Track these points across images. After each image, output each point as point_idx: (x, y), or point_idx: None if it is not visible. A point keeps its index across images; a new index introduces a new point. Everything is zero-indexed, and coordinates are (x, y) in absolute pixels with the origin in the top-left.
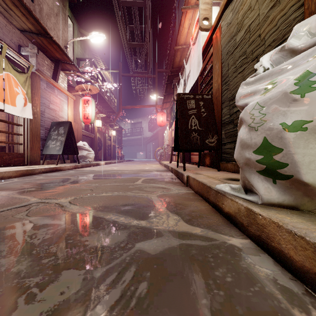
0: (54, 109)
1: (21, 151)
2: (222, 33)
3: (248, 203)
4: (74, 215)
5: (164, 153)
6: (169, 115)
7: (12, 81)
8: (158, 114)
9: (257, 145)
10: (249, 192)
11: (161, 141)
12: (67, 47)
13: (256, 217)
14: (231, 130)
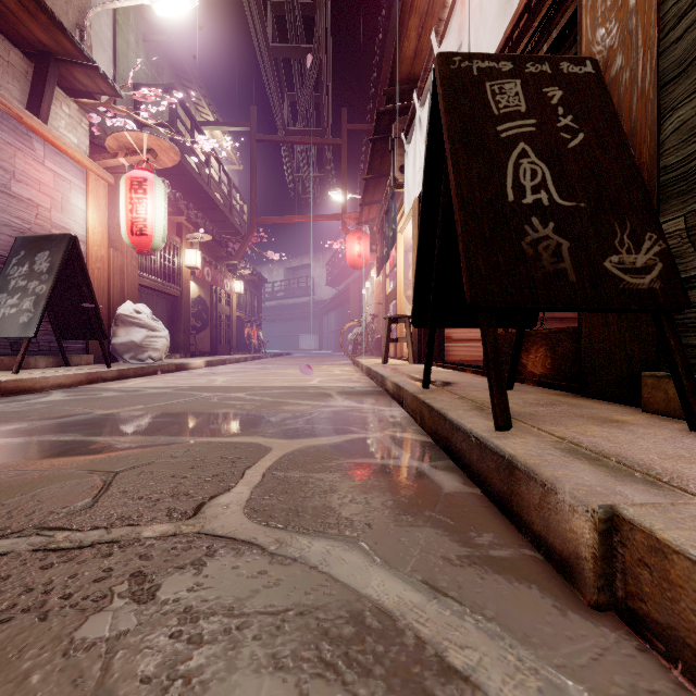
0: (31, 201)
1: None
2: None
3: None
4: None
5: (365, 336)
6: (378, 236)
7: None
8: (350, 236)
9: None
10: None
11: (357, 309)
12: (86, 28)
13: None
14: None
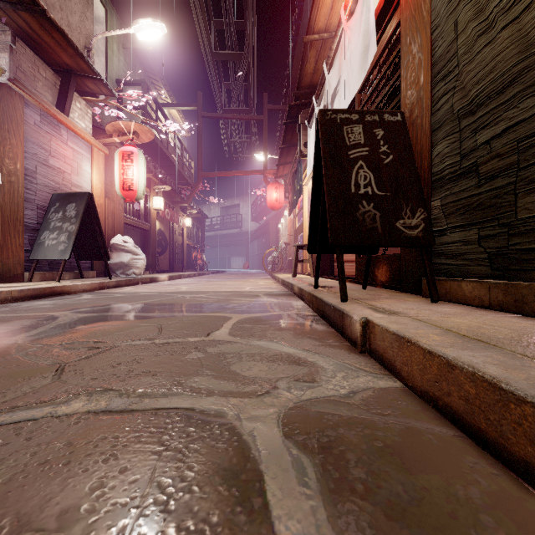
0: (60, 169)
1: None
2: None
3: None
4: None
5: (280, 258)
6: (290, 187)
7: None
8: (269, 186)
9: None
10: None
11: (274, 238)
12: (91, 49)
13: None
14: (467, 194)
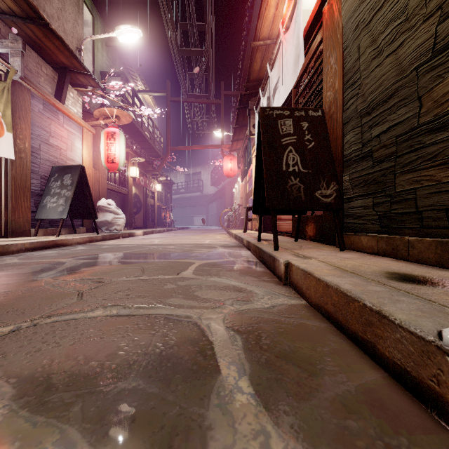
0: (58, 147)
1: None
2: None
3: None
4: None
5: (234, 217)
6: (242, 159)
7: None
8: (225, 158)
9: None
10: None
11: (230, 200)
12: (82, 50)
13: None
14: (365, 172)
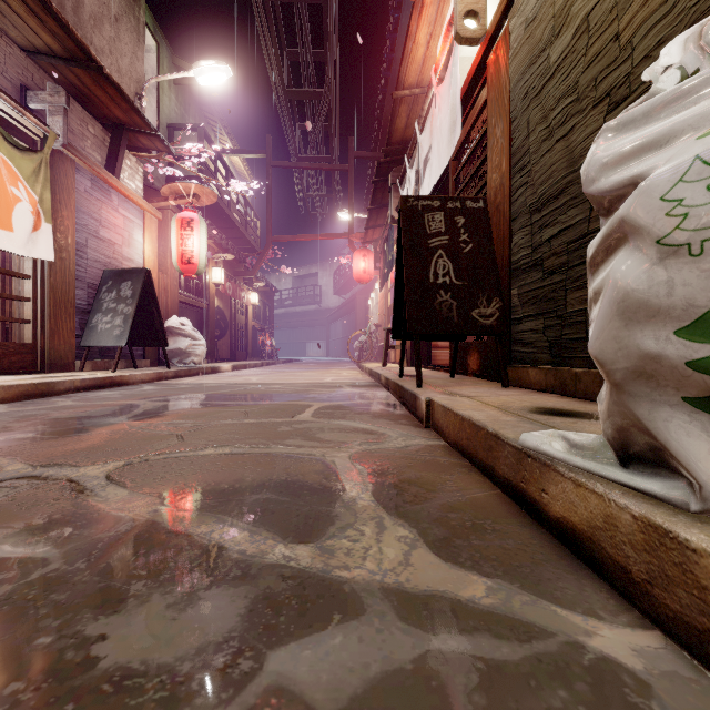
0: (110, 241)
1: (27, 340)
2: (513, 46)
3: (646, 504)
4: (103, 521)
5: (369, 344)
6: (381, 256)
7: (3, 169)
8: (356, 254)
9: (697, 308)
10: (641, 463)
11: (363, 318)
12: (143, 96)
13: (696, 565)
14: (536, 286)
